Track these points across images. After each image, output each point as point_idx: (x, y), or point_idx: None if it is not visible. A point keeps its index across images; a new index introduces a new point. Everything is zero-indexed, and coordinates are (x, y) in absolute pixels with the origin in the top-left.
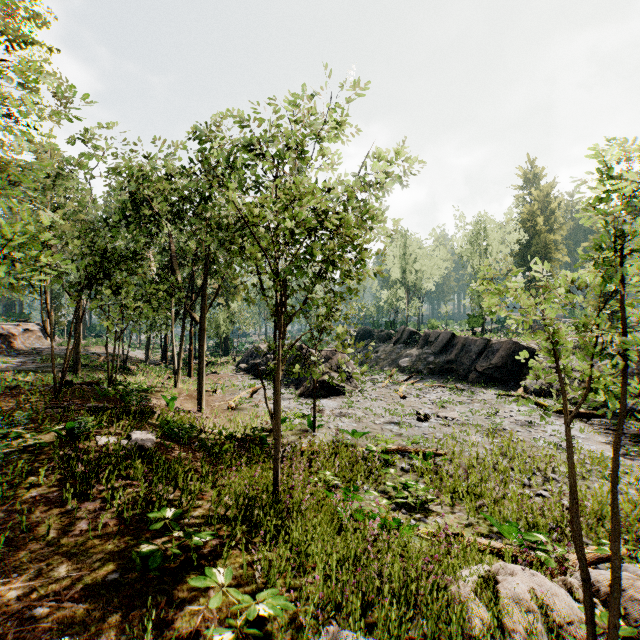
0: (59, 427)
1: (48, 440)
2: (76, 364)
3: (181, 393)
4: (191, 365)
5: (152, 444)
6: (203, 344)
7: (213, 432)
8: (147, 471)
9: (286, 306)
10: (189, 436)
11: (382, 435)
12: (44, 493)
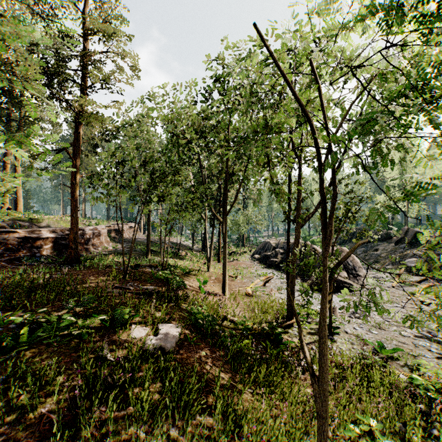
0: (101, 317)
1: (98, 324)
2: (147, 251)
3: (211, 276)
4: (220, 254)
5: (172, 346)
6: (226, 241)
7: (233, 320)
8: (150, 409)
9: (300, 208)
10: (211, 328)
11: (418, 355)
12: (53, 411)
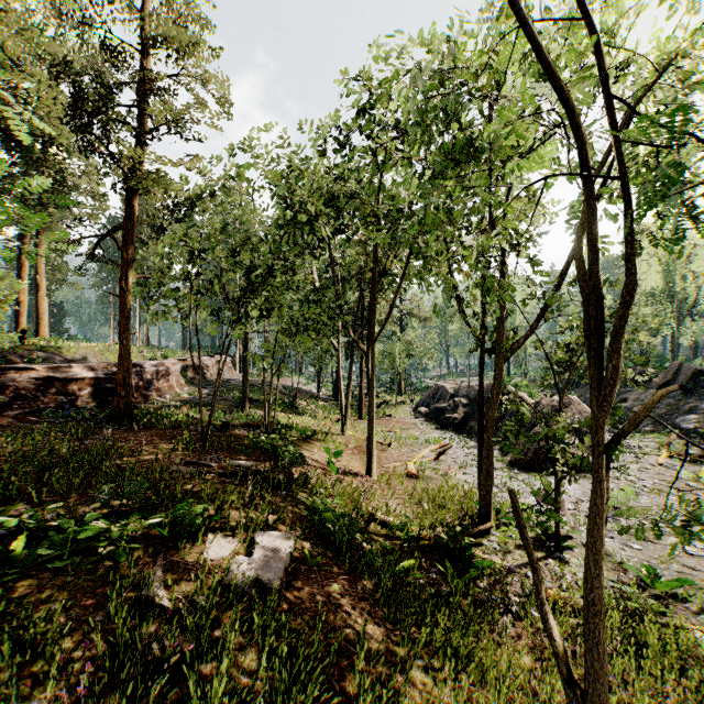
0: (152, 521)
1: (150, 531)
2: (244, 400)
3: (348, 443)
4: (362, 405)
5: (278, 577)
6: (373, 385)
7: (386, 521)
8: None
9: (503, 328)
10: (348, 539)
11: None
12: None
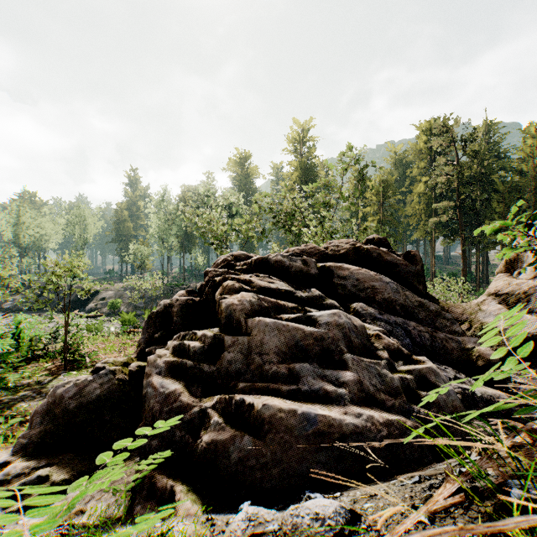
0: None
1: None
2: None
3: None
4: None
5: None
6: None
7: None
8: None
9: None
10: None
11: None
12: None
